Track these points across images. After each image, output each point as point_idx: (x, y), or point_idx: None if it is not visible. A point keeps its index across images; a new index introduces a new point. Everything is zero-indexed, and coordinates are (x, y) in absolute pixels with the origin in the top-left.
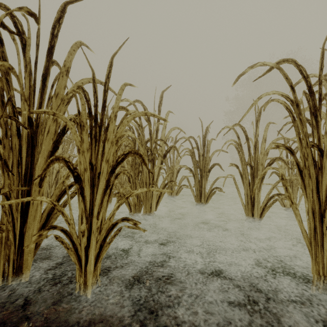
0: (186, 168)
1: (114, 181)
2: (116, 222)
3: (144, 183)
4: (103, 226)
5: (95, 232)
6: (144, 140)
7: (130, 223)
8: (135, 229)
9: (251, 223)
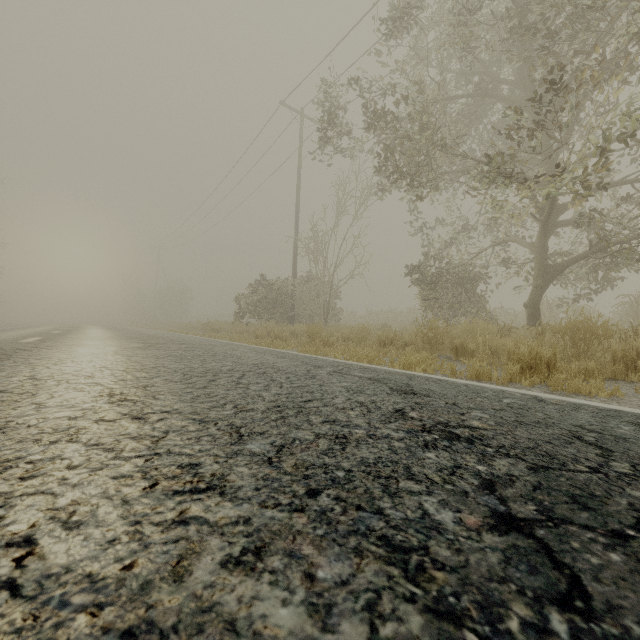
0: None
1: None
2: None
3: None
4: None
5: None
6: None
7: None
8: None
9: None
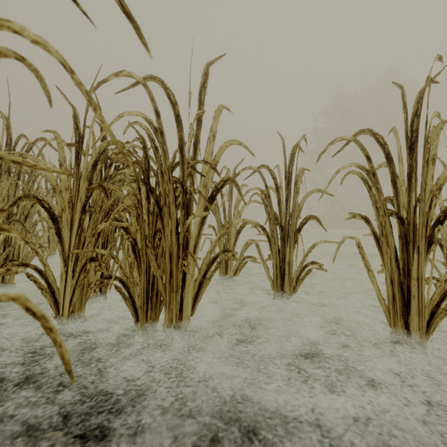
0: (254, 226)
1: None
2: None
3: (167, 255)
4: None
5: None
6: (168, 163)
7: None
8: None
9: (402, 344)
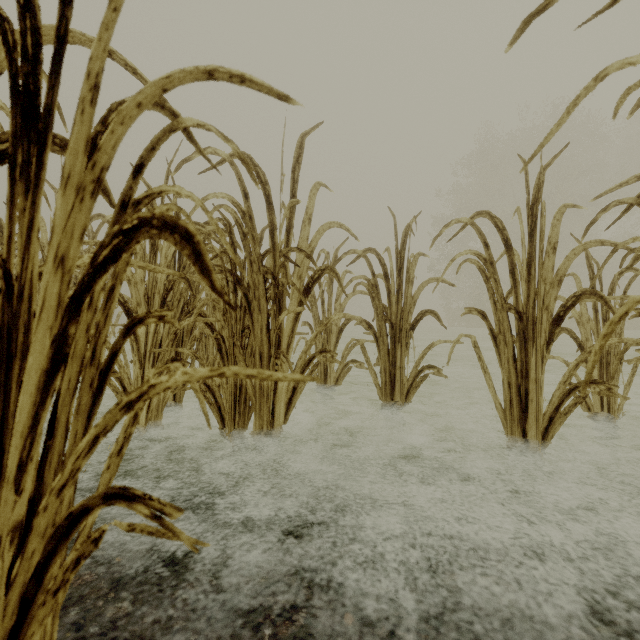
0: (358, 322)
1: (122, 344)
2: (83, 504)
3: (257, 355)
4: (36, 522)
5: (3, 544)
6: (258, 251)
7: (139, 512)
8: (159, 536)
9: (519, 454)
